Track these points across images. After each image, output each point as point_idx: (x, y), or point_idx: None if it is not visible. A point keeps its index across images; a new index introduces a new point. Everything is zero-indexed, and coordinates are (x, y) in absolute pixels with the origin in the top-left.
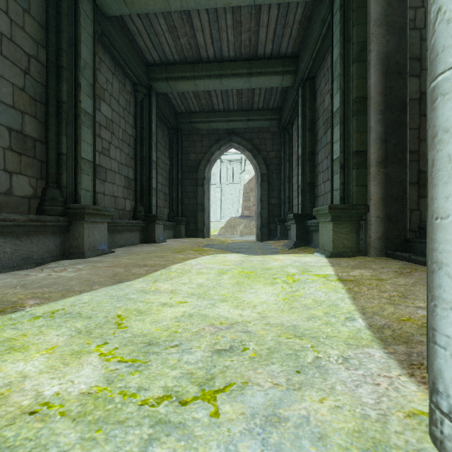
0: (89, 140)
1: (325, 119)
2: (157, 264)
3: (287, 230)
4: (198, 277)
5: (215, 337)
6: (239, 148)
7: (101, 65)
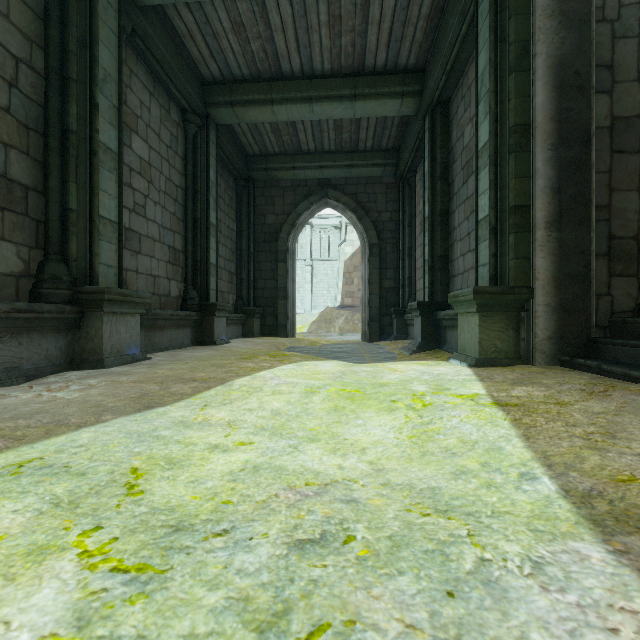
0: (112, 190)
1: (464, 162)
2: (212, 378)
3: (407, 326)
4: (273, 398)
5: (295, 512)
6: (338, 207)
7: (132, 80)
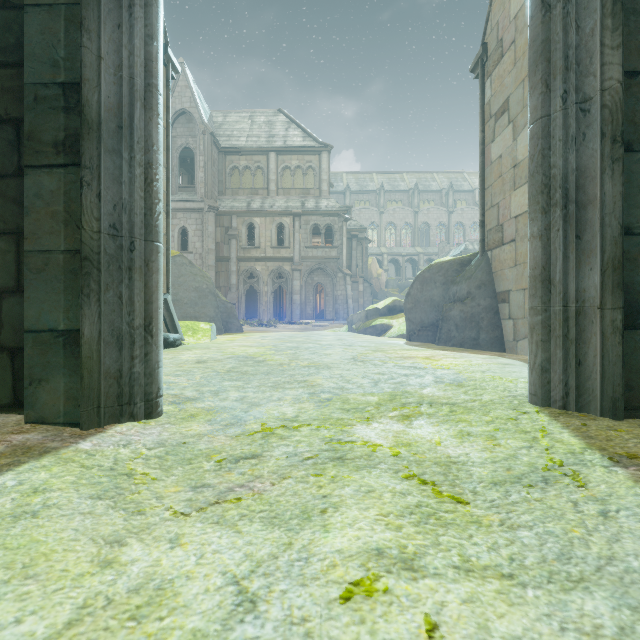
0: None
1: None
2: None
3: None
4: None
5: (256, 471)
6: None
7: None
